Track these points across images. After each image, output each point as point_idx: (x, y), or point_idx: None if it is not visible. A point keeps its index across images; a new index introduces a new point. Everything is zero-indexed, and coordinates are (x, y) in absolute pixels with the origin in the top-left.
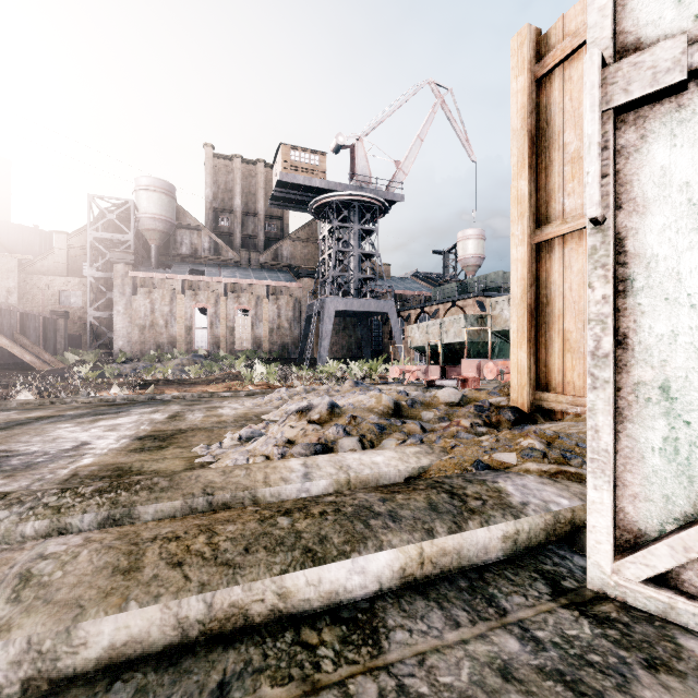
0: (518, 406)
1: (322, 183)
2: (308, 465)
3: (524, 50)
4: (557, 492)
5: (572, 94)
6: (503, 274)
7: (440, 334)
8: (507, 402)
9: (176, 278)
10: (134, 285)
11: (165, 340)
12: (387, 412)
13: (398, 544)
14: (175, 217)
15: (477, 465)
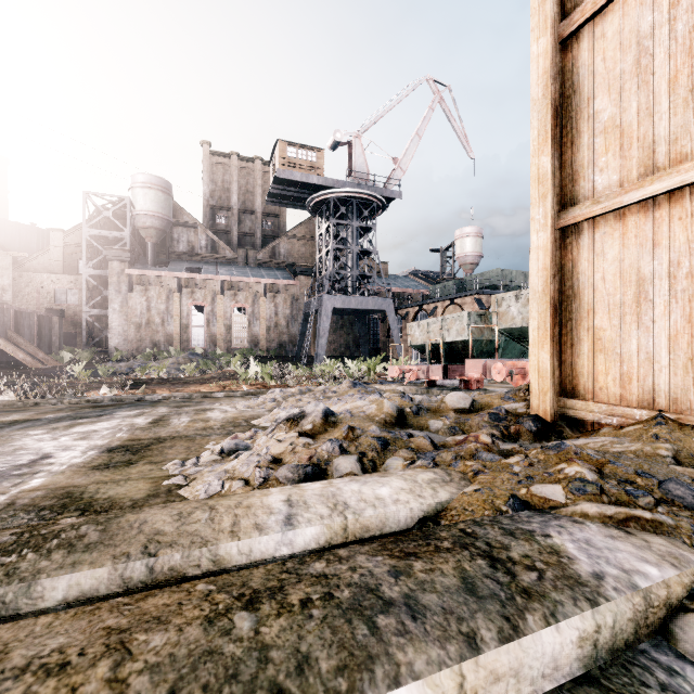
0: (539, 414)
1: (319, 180)
2: (292, 502)
3: (546, 7)
4: (637, 552)
5: (605, 53)
6: (502, 271)
7: (441, 332)
8: (525, 409)
9: (172, 276)
10: (130, 282)
11: (161, 338)
12: (390, 421)
13: (424, 671)
14: (171, 214)
15: (513, 503)
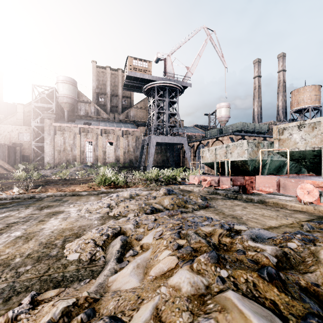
0: None
1: (149, 77)
2: None
3: None
4: None
5: None
6: (242, 123)
7: (225, 154)
8: None
9: (76, 126)
10: (55, 130)
11: (70, 158)
12: None
13: None
14: (76, 96)
15: None
